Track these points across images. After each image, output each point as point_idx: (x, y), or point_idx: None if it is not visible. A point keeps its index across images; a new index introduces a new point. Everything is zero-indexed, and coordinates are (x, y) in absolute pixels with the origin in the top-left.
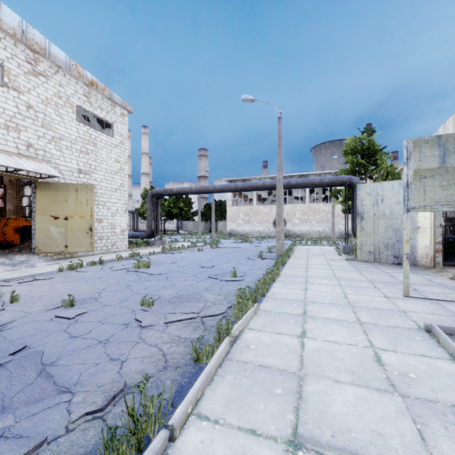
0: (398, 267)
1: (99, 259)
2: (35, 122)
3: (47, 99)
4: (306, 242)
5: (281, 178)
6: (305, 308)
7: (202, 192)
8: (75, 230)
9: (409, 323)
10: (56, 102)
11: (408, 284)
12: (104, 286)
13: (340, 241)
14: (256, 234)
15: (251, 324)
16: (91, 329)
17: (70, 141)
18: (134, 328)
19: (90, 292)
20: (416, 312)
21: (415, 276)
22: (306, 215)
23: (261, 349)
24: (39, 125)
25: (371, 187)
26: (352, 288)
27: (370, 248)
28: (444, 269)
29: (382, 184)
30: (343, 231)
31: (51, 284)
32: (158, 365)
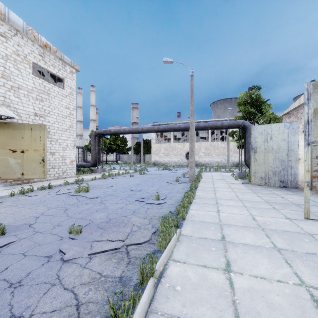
0: (283, 189)
1: (48, 185)
2: None
3: (7, 55)
4: (209, 169)
5: (193, 121)
6: (222, 232)
7: (133, 132)
8: (30, 161)
9: None
10: (15, 59)
11: (308, 207)
12: (43, 210)
13: (233, 168)
14: (173, 163)
15: (175, 254)
16: (8, 265)
17: (27, 90)
18: (56, 262)
19: (29, 217)
20: None
21: (300, 197)
22: (209, 150)
23: (188, 292)
24: None
25: (262, 128)
26: (256, 209)
27: (262, 175)
28: None
29: (271, 125)
30: (235, 161)
31: None
32: None
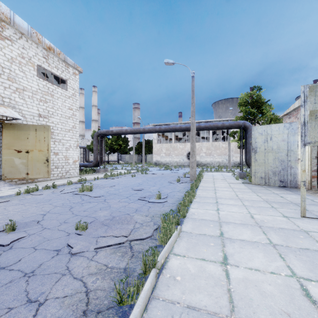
0: (283, 189)
1: (52, 184)
2: (1, 76)
3: (12, 58)
4: (210, 169)
5: (194, 121)
6: (221, 229)
7: (135, 132)
8: (34, 161)
9: (316, 244)
10: (20, 61)
11: (305, 206)
12: (50, 209)
13: (234, 168)
14: (174, 163)
15: (175, 248)
16: (21, 258)
17: (31, 92)
18: (64, 255)
19: (36, 214)
20: (316, 232)
21: (299, 196)
22: (210, 150)
23: (187, 281)
24: (5, 78)
25: (262, 128)
26: (255, 208)
27: (262, 174)
28: None
29: (270, 126)
30: (236, 161)
31: (5, 207)
32: (77, 310)
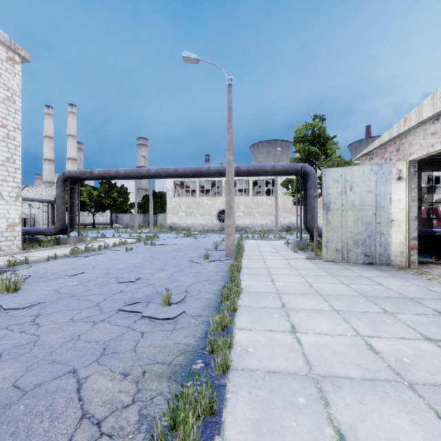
0: (369, 268)
1: None
2: None
3: None
4: (252, 236)
5: (232, 159)
6: (333, 420)
7: (134, 176)
8: None
9: None
10: None
11: None
12: None
13: (282, 234)
14: (199, 227)
15: None
16: None
17: None
18: None
19: None
20: None
21: (403, 282)
22: (250, 207)
23: None
24: None
25: (338, 172)
26: (359, 317)
27: (338, 245)
28: (420, 268)
29: (351, 169)
30: (284, 224)
31: None
32: None
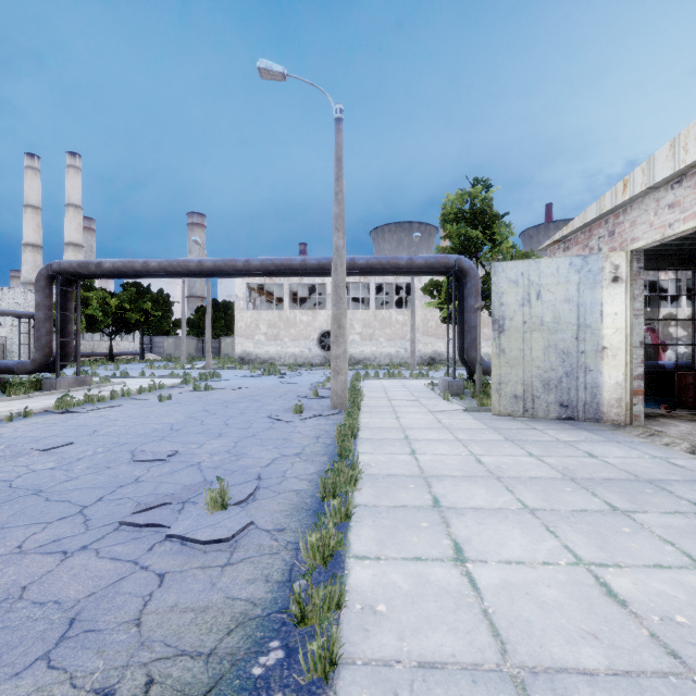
0: (568, 425)
1: None
2: None
3: None
4: (376, 373)
5: (343, 245)
6: None
7: (175, 272)
8: None
9: None
10: None
11: None
12: None
13: (422, 369)
14: (288, 359)
15: None
16: None
17: None
18: None
19: None
20: None
21: (627, 450)
22: (371, 327)
23: None
24: None
25: (518, 268)
26: (572, 522)
27: (517, 389)
28: (648, 426)
29: (538, 263)
30: (425, 354)
31: None
32: None
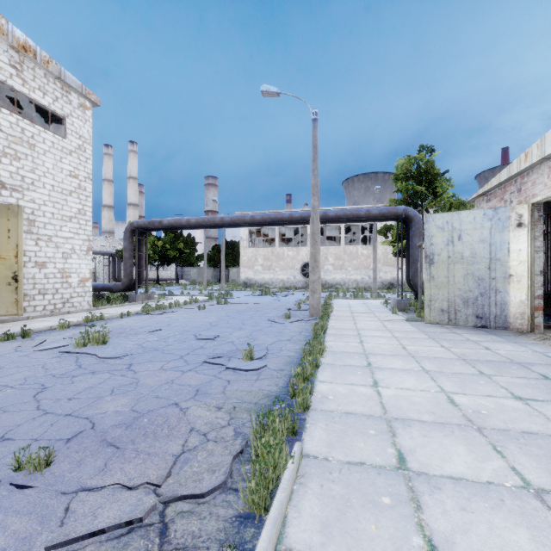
0: (482, 332)
1: (21, 329)
2: None
3: None
4: (344, 294)
5: (317, 205)
6: (396, 444)
7: (206, 225)
8: None
9: None
10: None
11: None
12: None
13: (382, 292)
14: (278, 284)
15: (291, 527)
16: None
17: None
18: None
19: None
20: None
21: (518, 347)
22: (341, 259)
23: None
24: None
25: (444, 218)
26: (449, 377)
27: (443, 305)
28: (546, 333)
29: (459, 214)
30: (385, 280)
31: None
32: None
